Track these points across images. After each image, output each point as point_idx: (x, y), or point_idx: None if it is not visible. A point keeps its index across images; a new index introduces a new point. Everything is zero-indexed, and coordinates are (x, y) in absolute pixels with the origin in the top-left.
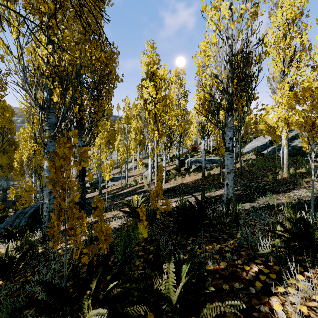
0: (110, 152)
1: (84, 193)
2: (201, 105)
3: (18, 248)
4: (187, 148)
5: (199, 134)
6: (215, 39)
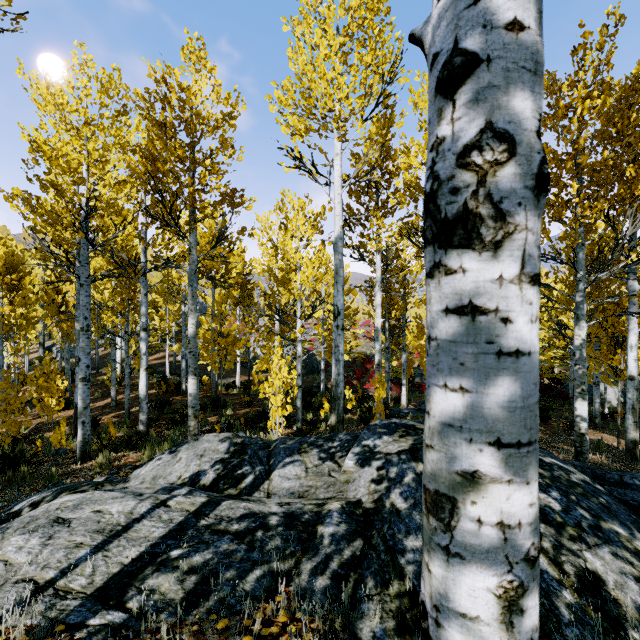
0: None
1: None
2: None
3: None
4: None
5: None
6: None
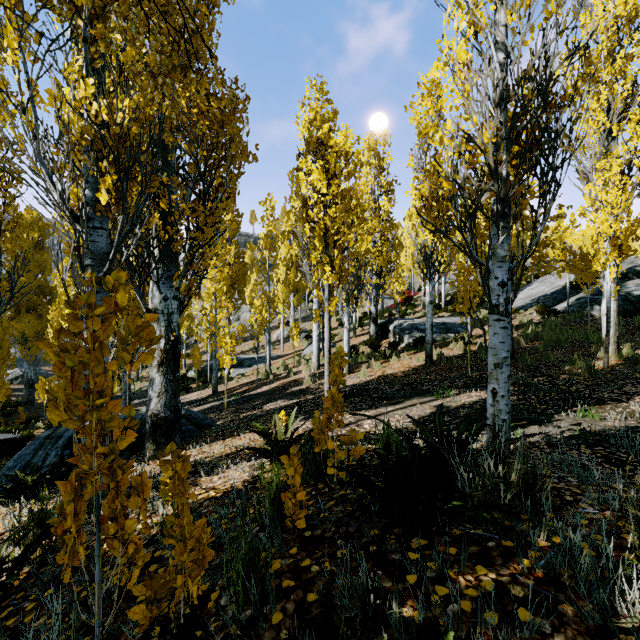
0: (235, 308)
1: (177, 398)
2: (425, 210)
3: (24, 528)
4: (391, 298)
5: (421, 271)
6: (465, 52)
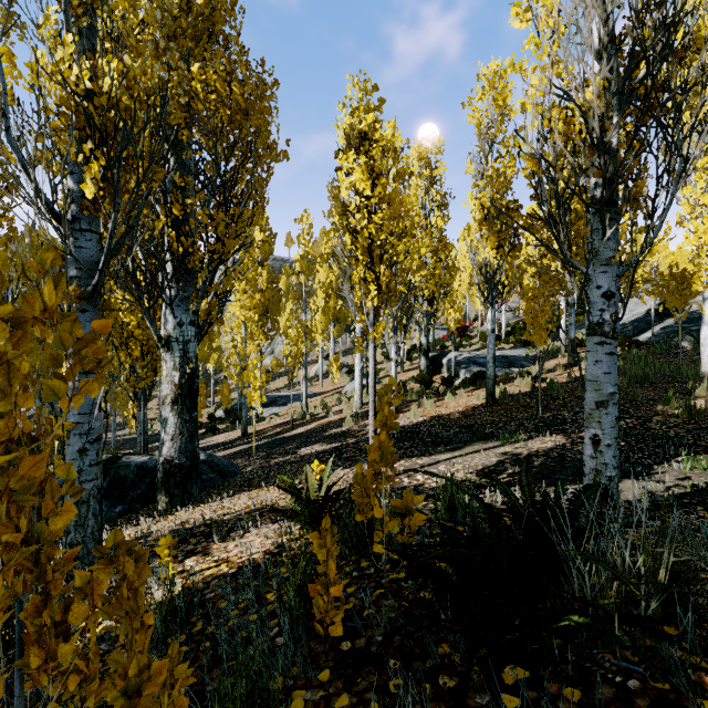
0: (267, 339)
1: (194, 442)
2: (486, 222)
3: None
4: (444, 329)
5: (481, 294)
6: None
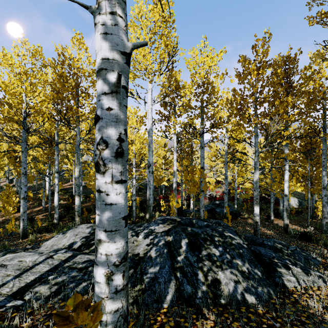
0: None
1: None
2: None
3: None
4: None
5: None
6: None
